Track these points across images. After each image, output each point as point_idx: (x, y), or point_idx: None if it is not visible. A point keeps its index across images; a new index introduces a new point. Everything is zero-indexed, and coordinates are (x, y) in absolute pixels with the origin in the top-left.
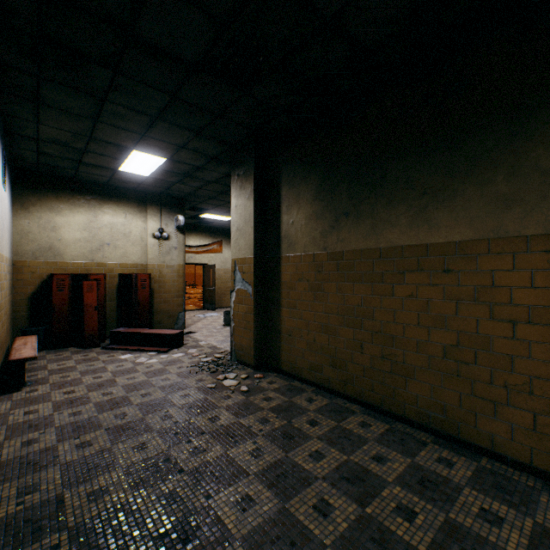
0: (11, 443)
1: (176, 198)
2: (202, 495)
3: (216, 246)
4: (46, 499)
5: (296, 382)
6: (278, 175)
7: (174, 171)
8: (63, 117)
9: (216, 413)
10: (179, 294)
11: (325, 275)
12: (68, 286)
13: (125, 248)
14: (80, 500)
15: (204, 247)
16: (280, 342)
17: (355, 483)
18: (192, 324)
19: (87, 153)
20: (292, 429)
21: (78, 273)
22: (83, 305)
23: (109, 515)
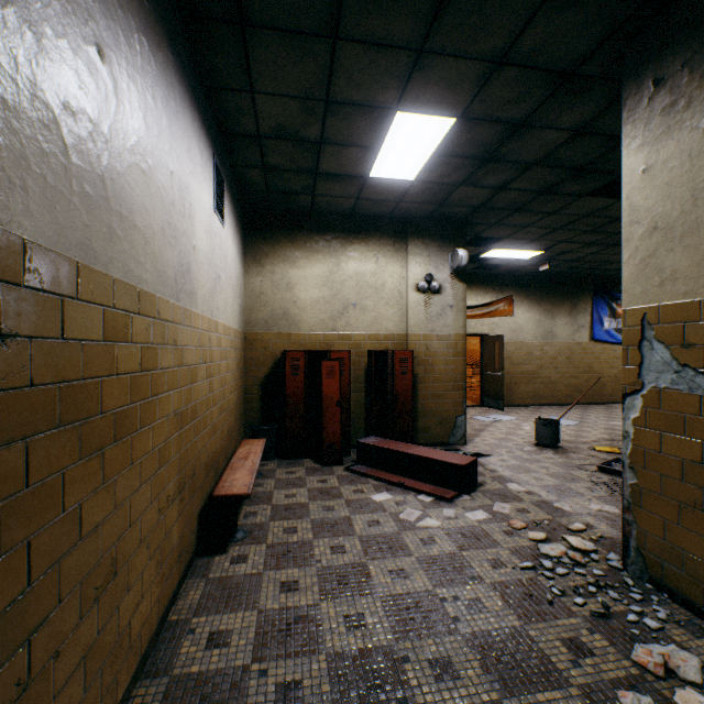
0: None
1: (451, 223)
2: None
3: (502, 305)
4: None
5: None
6: None
7: (461, 153)
8: (282, 54)
9: None
10: (455, 384)
11: None
12: (303, 368)
13: (376, 311)
14: None
15: (483, 307)
16: None
17: None
18: (475, 435)
19: (323, 148)
20: None
21: (315, 349)
22: (321, 397)
23: None
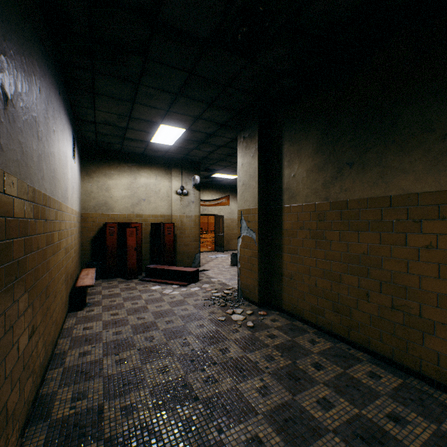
0: (72, 352)
1: (193, 162)
2: (214, 428)
3: (225, 200)
4: (91, 407)
5: (297, 322)
6: (280, 134)
7: (191, 139)
8: (110, 102)
9: (226, 345)
10: (195, 239)
11: (327, 224)
12: (116, 232)
13: (156, 203)
14: (115, 413)
15: (215, 200)
16: (282, 284)
17: (371, 444)
18: (206, 263)
19: (128, 130)
20: (297, 370)
21: (123, 222)
22: (126, 246)
23: (136, 432)
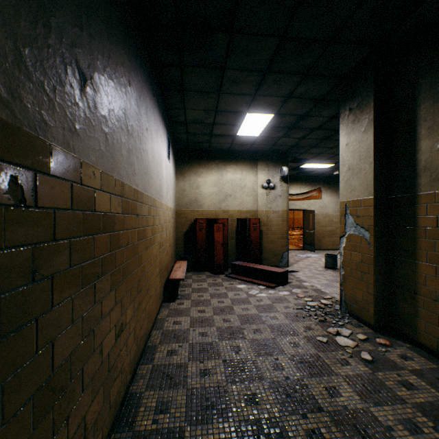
0: (161, 348)
1: (280, 153)
2: None
3: (315, 193)
4: (172, 428)
5: None
6: (412, 91)
7: (279, 126)
8: (198, 98)
9: (334, 383)
10: (282, 236)
11: None
12: (204, 227)
13: (241, 198)
14: None
15: (304, 194)
16: (415, 305)
17: None
18: (294, 263)
19: (215, 126)
20: None
21: (211, 218)
22: (214, 241)
23: None
